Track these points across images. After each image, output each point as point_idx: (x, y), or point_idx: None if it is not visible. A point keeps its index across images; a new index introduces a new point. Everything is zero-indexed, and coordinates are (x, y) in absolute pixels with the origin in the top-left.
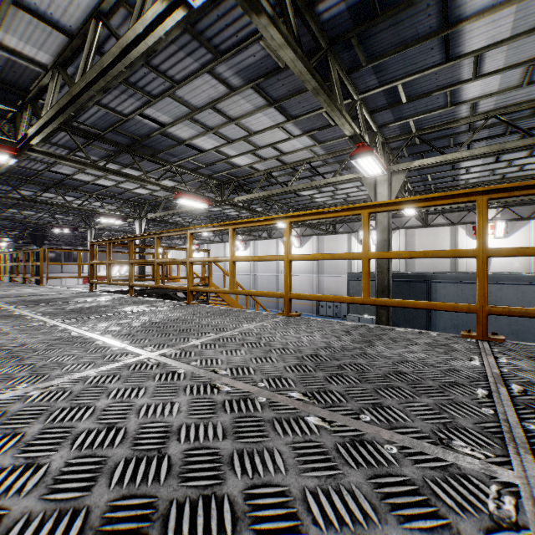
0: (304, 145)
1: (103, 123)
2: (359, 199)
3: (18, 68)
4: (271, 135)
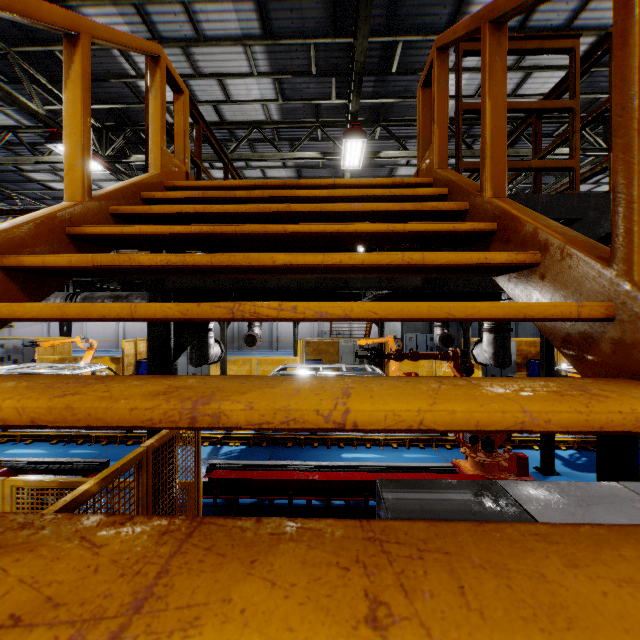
0: None
1: (373, 149)
2: None
3: (414, 109)
4: None
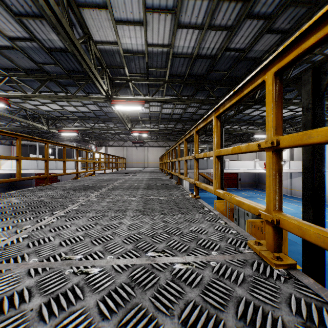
0: None
1: None
2: None
3: None
4: None
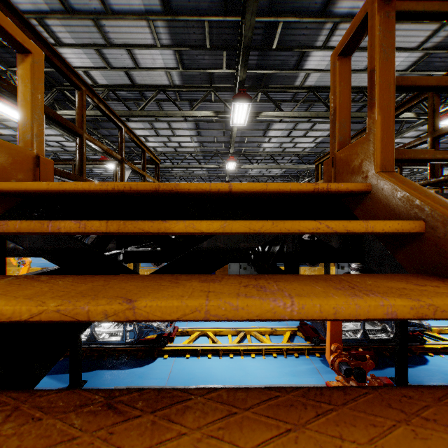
0: (308, 146)
1: (255, 109)
2: (269, 175)
3: (288, 79)
4: (307, 139)
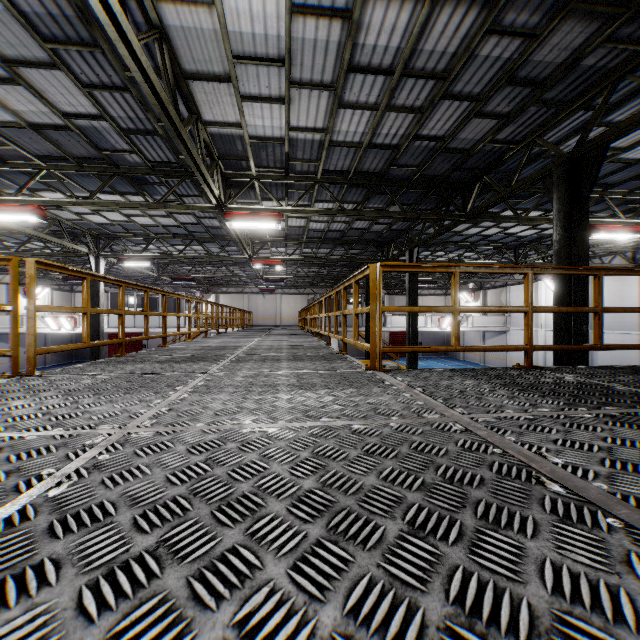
0: None
1: None
2: None
3: None
4: None
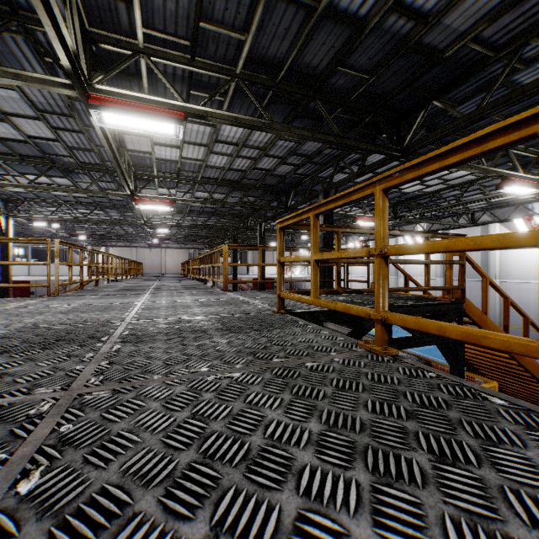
0: None
1: None
2: None
3: None
4: None
